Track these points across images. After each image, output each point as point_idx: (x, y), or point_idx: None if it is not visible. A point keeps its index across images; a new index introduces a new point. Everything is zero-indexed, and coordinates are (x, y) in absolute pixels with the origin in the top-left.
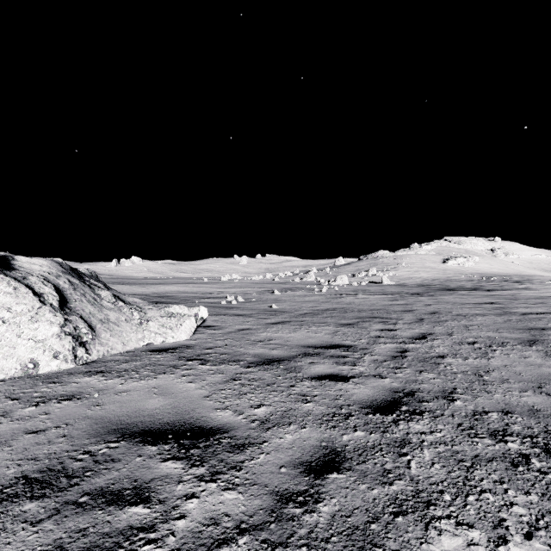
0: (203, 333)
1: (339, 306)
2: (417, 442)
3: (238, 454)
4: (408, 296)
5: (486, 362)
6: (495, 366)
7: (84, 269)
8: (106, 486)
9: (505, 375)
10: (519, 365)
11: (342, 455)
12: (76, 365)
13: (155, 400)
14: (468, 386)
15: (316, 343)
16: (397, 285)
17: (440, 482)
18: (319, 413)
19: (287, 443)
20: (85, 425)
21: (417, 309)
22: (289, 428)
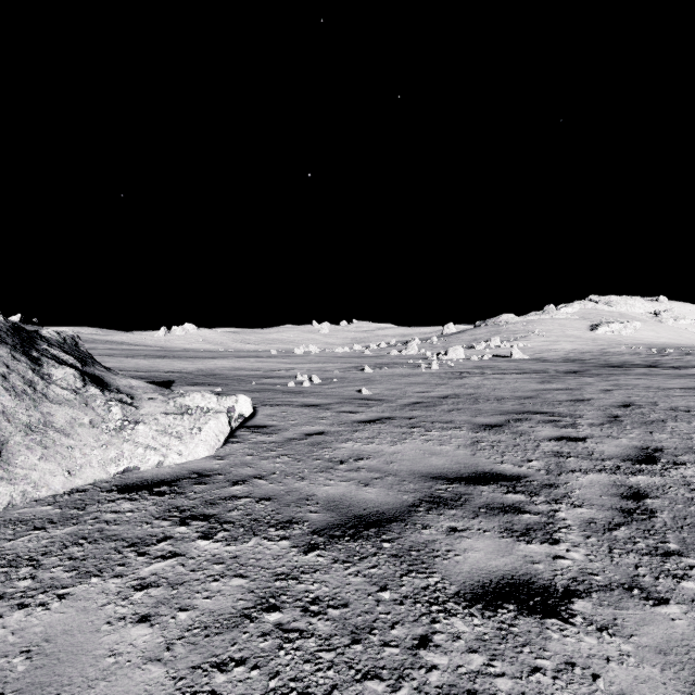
0: (243, 442)
1: (464, 392)
2: None
3: None
4: (563, 376)
5: None
6: None
7: (52, 331)
8: None
9: None
10: None
11: None
12: None
13: None
14: None
15: (447, 470)
16: (533, 360)
17: None
18: None
19: None
20: None
21: (593, 398)
22: None
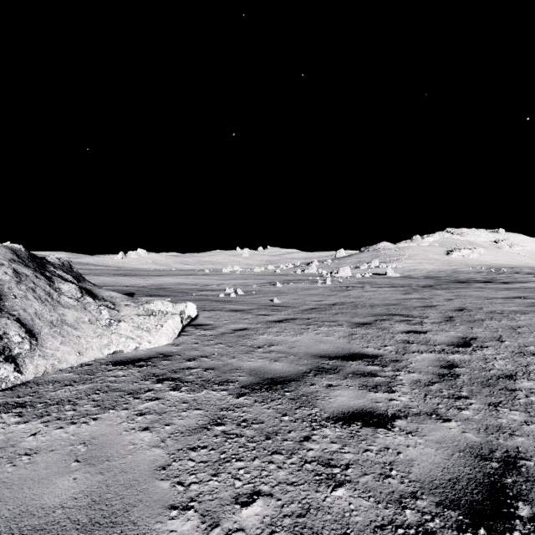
0: (191, 335)
1: (348, 301)
2: None
3: None
4: (421, 289)
5: None
6: None
7: (54, 257)
8: None
9: None
10: None
11: None
12: None
13: (68, 480)
14: None
15: (330, 352)
16: (402, 277)
17: None
18: (365, 523)
19: None
20: None
21: (438, 304)
22: None
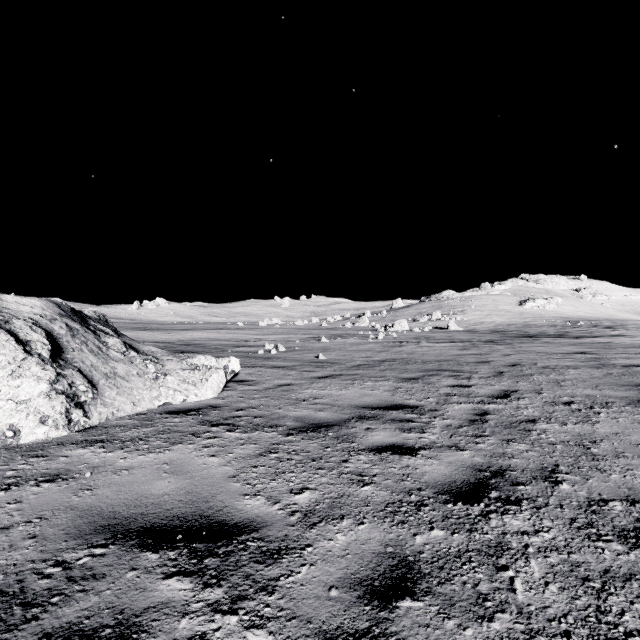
0: (234, 390)
1: (399, 357)
2: (519, 547)
3: (271, 565)
4: (481, 344)
5: (591, 428)
6: (603, 434)
7: (91, 311)
8: (77, 622)
9: (619, 447)
10: (634, 433)
11: (416, 567)
12: (70, 432)
13: (164, 482)
14: (574, 463)
15: (373, 403)
16: (466, 331)
17: (562, 617)
18: (381, 501)
19: (339, 548)
20: (65, 520)
21: (493, 360)
22: (341, 524)
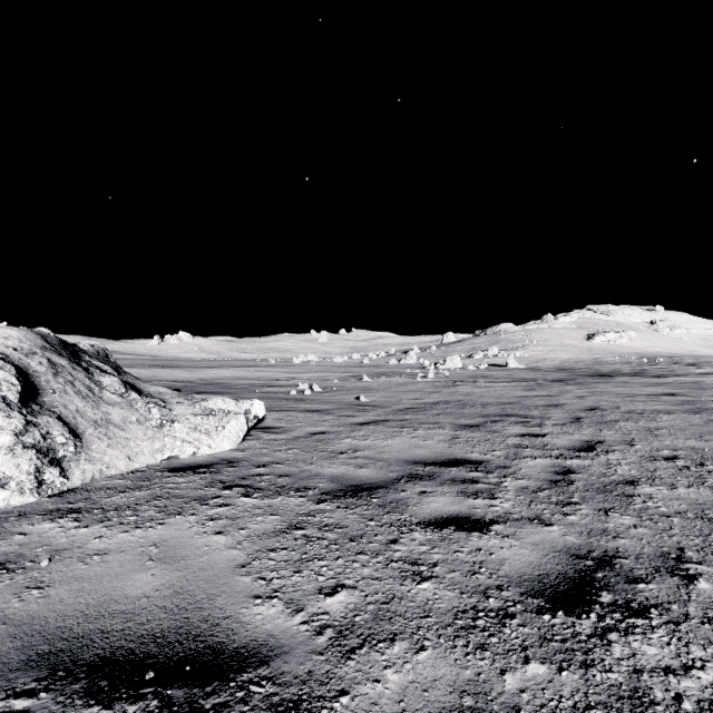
0: (258, 439)
1: (454, 399)
2: (668, 699)
3: None
4: (548, 384)
5: (710, 493)
6: None
7: (87, 344)
8: None
9: None
10: None
11: None
12: (40, 497)
13: (146, 575)
14: (704, 546)
15: (426, 457)
16: (528, 369)
17: None
18: (448, 609)
19: (390, 699)
20: None
21: (566, 403)
22: (392, 650)
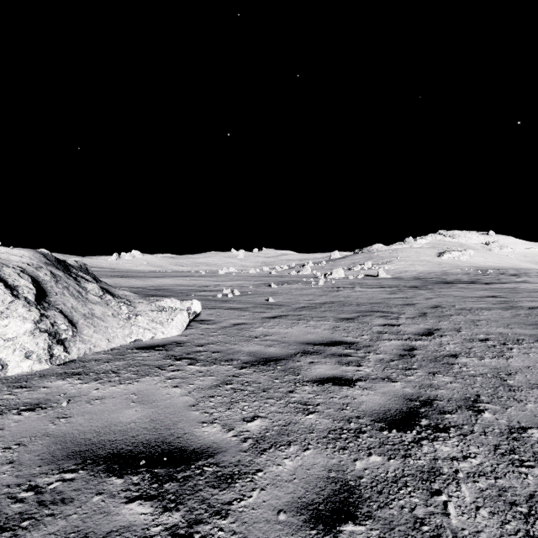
0: (196, 328)
1: (337, 300)
2: (450, 472)
3: (225, 490)
4: (406, 289)
5: (505, 362)
6: (517, 367)
7: (73, 260)
8: None
9: (532, 379)
10: None
11: (357, 492)
12: (51, 365)
13: (132, 411)
14: (493, 393)
15: (315, 340)
16: (393, 278)
17: None
18: (324, 429)
19: (287, 473)
20: (41, 446)
21: (417, 303)
22: (289, 450)
